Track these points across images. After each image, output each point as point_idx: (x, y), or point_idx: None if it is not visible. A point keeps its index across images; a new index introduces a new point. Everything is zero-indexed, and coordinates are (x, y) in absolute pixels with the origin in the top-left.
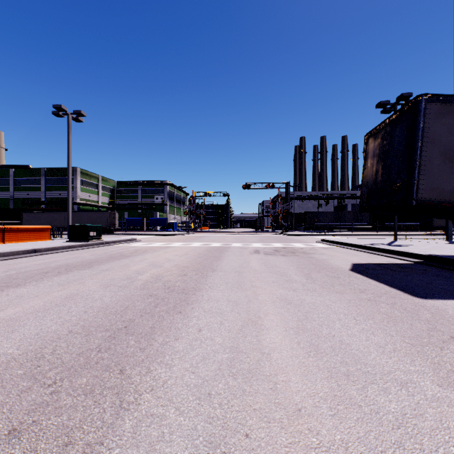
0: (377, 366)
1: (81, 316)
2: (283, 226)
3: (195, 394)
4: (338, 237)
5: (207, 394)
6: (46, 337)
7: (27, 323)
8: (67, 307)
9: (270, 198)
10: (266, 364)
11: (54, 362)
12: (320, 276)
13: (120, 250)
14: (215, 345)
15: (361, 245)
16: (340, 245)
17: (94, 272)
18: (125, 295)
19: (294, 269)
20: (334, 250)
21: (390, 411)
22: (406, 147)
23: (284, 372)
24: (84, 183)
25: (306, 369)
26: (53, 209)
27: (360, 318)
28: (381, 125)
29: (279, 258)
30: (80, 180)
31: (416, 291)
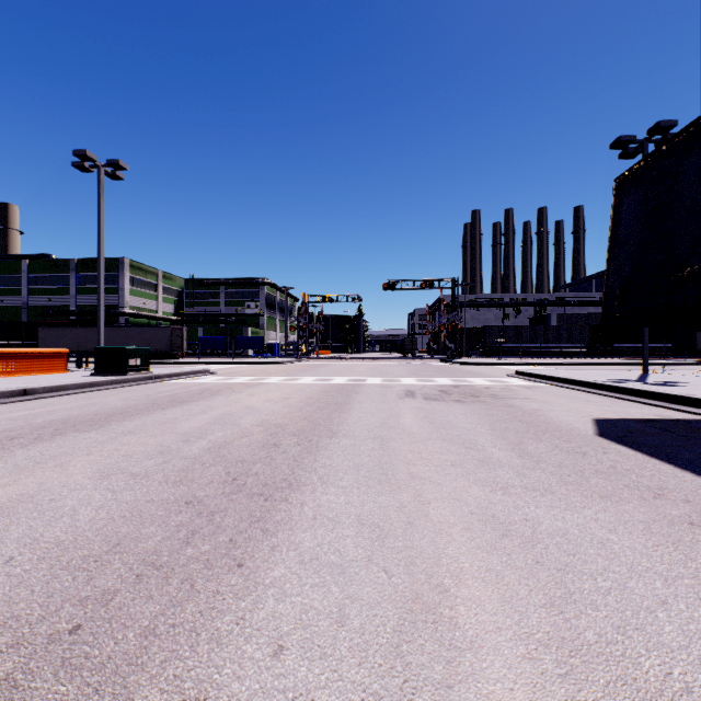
0: None
1: None
2: (448, 349)
3: None
4: (541, 367)
5: None
6: None
7: None
8: None
9: (427, 305)
10: None
11: None
12: (544, 449)
13: (176, 391)
14: None
15: (593, 382)
16: (551, 381)
17: (103, 438)
18: (133, 501)
19: (487, 433)
20: (545, 390)
21: None
22: None
23: None
24: (136, 282)
25: None
26: (87, 323)
27: None
28: (651, 158)
29: (453, 407)
30: (129, 278)
31: None
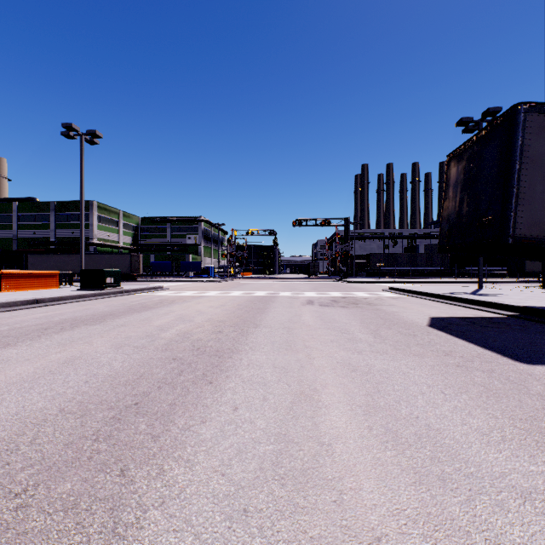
0: (484, 465)
1: (80, 387)
2: (341, 271)
3: (224, 510)
4: (409, 284)
5: (242, 511)
6: (27, 418)
7: (6, 398)
8: (63, 375)
9: (326, 238)
10: (326, 462)
11: (31, 457)
12: (391, 333)
13: (143, 301)
14: (255, 430)
15: (439, 294)
16: (412, 294)
17: (106, 328)
18: (142, 359)
19: (357, 325)
20: (405, 300)
21: (514, 541)
22: (499, 170)
23: (353, 475)
24: (102, 219)
25: (383, 470)
26: (64, 251)
27: (450, 392)
28: (467, 144)
29: (338, 310)
30: (97, 216)
31: (518, 353)
